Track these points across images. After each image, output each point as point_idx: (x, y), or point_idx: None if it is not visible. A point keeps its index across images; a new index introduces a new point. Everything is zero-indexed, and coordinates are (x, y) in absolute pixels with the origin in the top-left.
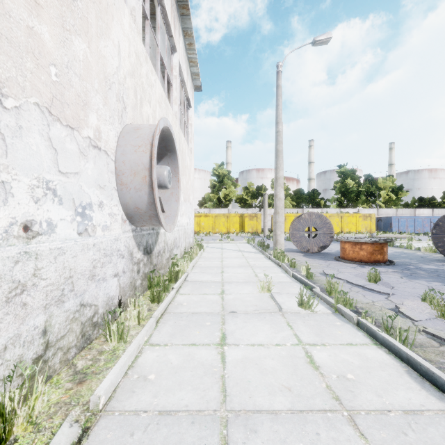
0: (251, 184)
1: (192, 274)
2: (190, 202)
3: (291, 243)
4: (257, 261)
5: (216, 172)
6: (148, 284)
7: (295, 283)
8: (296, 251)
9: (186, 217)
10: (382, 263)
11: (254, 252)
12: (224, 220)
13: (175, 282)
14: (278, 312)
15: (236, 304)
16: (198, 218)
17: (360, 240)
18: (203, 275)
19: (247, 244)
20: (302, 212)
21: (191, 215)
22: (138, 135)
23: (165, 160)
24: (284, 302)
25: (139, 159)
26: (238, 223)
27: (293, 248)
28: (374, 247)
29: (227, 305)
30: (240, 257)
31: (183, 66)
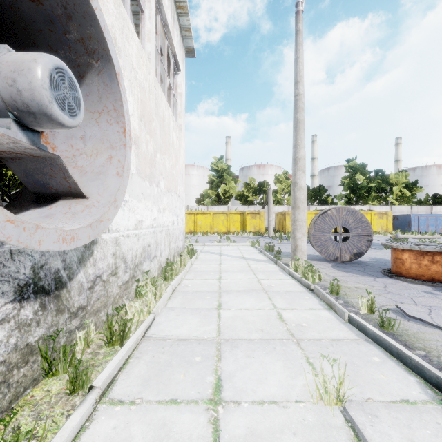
0: (252, 180)
1: (163, 317)
2: (178, 194)
3: None
4: (272, 279)
5: (215, 167)
6: (42, 365)
7: (369, 345)
8: (318, 258)
9: (171, 214)
10: None
11: (263, 261)
12: (223, 219)
13: (120, 345)
14: None
15: None
16: (194, 216)
17: (431, 247)
18: (183, 318)
19: (251, 247)
20: (308, 209)
21: (180, 212)
22: None
23: (89, 82)
24: None
25: None
26: (239, 222)
27: (311, 254)
28: None
29: None
30: (246, 270)
31: (166, 0)
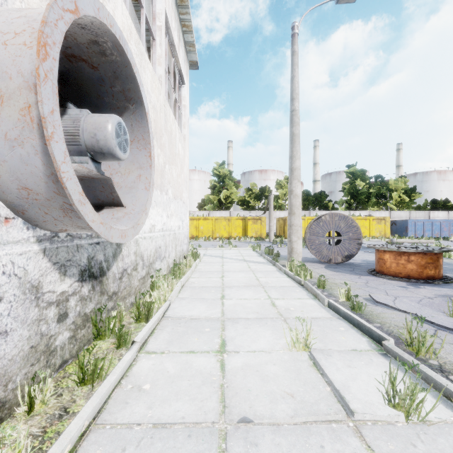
0: (254, 185)
1: (176, 304)
2: (183, 201)
3: (303, 250)
4: (269, 277)
5: (217, 172)
6: (93, 330)
7: (339, 321)
8: (313, 261)
9: (177, 219)
10: (439, 281)
11: (262, 263)
12: (225, 224)
13: (146, 321)
14: (344, 420)
15: (250, 390)
16: (196, 221)
17: (407, 249)
18: (193, 305)
19: (252, 251)
20: (309, 215)
21: (185, 217)
22: (21, 13)
23: (125, 119)
24: (347, 386)
25: (12, 62)
26: (241, 227)
27: (307, 257)
28: (427, 259)
29: (231, 392)
30: (246, 270)
31: (173, 23)
